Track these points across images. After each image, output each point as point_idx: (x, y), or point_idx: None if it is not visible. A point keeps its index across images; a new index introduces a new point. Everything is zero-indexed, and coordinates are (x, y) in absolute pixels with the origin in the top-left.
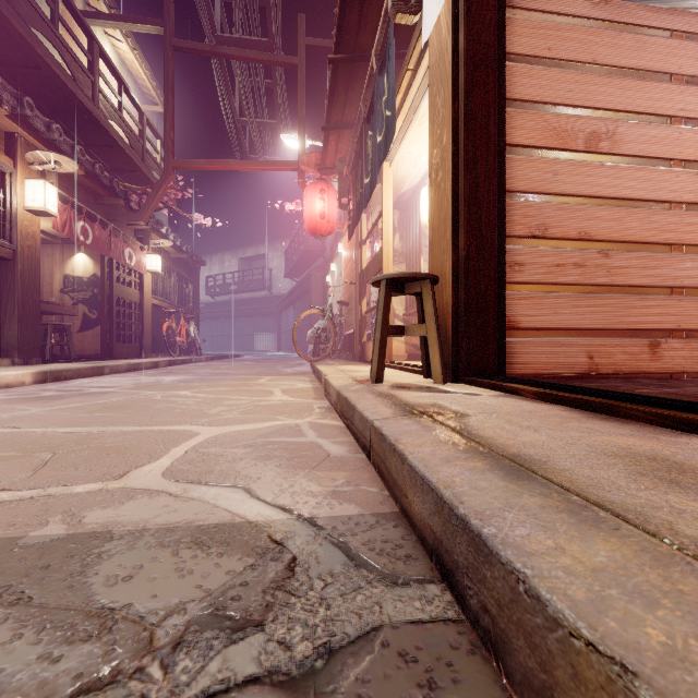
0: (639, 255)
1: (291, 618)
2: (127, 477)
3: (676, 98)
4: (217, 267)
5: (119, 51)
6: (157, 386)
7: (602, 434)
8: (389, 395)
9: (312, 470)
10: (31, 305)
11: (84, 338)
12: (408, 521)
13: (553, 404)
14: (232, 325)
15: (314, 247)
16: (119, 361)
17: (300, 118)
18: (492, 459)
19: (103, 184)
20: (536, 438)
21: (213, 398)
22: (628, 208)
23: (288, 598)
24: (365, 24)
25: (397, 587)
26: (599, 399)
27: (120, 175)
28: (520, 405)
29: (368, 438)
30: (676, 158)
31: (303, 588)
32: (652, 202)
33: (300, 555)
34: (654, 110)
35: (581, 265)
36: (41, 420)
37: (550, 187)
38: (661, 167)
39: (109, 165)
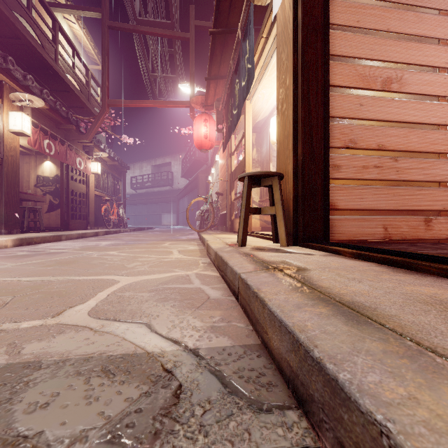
0: (418, 160)
1: (175, 447)
2: (62, 315)
3: (442, 55)
4: (138, 171)
5: (73, 30)
6: (95, 248)
7: (409, 284)
8: (251, 254)
9: (196, 309)
10: (13, 195)
11: (50, 217)
12: (268, 352)
13: (366, 261)
14: (148, 208)
15: (200, 157)
16: (72, 231)
17: (191, 73)
18: (333, 306)
19: (61, 116)
20: (361, 288)
21: (131, 256)
22: (410, 129)
23: (173, 425)
24: (234, 8)
25: (262, 413)
26: (400, 258)
27: (74, 110)
28: (343, 262)
29: (236, 286)
30: (442, 95)
31: (186, 415)
32: (426, 124)
33: (185, 383)
34: (428, 63)
35: (379, 167)
36: (12, 272)
37: (358, 114)
38: (432, 101)
39: (66, 103)
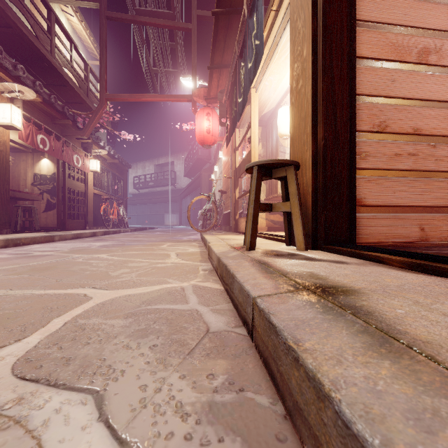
0: None
1: None
2: None
3: None
4: (141, 171)
5: (72, 23)
6: (85, 250)
7: None
8: (264, 263)
9: (188, 356)
10: (2, 192)
11: (47, 216)
12: None
13: (429, 274)
14: (150, 208)
15: (203, 156)
16: (68, 232)
17: (193, 65)
18: None
19: (57, 110)
20: None
21: (121, 261)
22: None
23: None
24: None
25: None
26: None
27: (72, 106)
28: (398, 276)
29: (249, 315)
30: None
31: None
32: None
33: None
34: None
35: (415, 155)
36: None
37: (389, 91)
38: None
39: (64, 99)
